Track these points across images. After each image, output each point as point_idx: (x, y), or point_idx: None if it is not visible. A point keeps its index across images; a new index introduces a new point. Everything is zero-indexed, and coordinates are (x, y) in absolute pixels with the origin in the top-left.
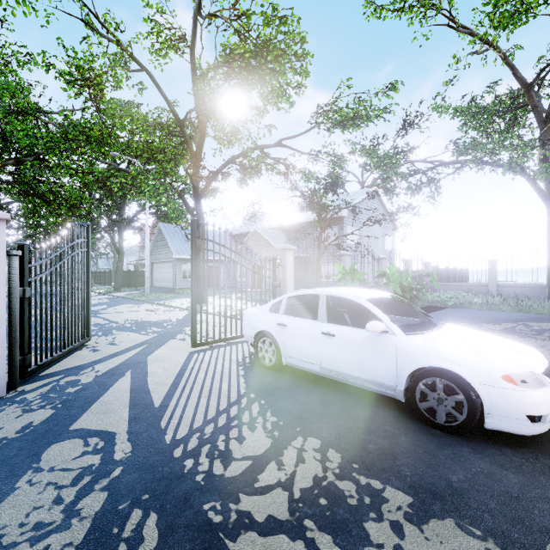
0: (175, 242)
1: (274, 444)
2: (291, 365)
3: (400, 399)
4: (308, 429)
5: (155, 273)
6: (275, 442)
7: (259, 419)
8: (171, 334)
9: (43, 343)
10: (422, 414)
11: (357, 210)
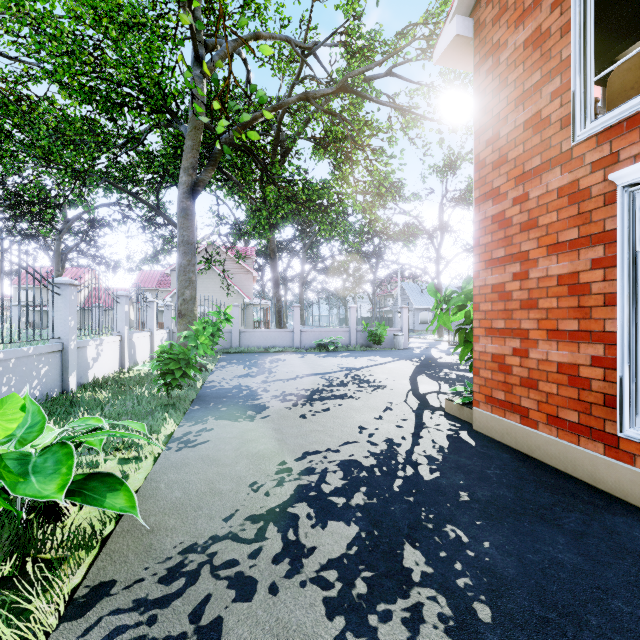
0: (414, 296)
1: None
2: None
3: None
4: None
5: (397, 319)
6: None
7: None
8: (436, 344)
9: None
10: None
11: None
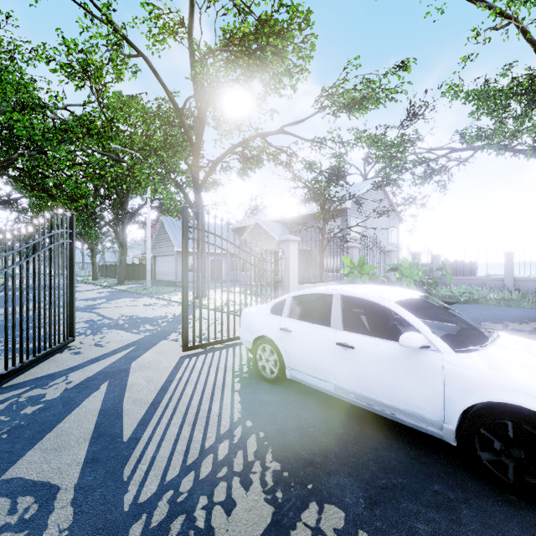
0: (177, 236)
1: (276, 518)
2: (297, 380)
3: (449, 441)
4: (325, 487)
5: (157, 266)
6: (278, 512)
7: (257, 466)
8: (164, 333)
9: (24, 343)
10: (485, 468)
11: (361, 202)
